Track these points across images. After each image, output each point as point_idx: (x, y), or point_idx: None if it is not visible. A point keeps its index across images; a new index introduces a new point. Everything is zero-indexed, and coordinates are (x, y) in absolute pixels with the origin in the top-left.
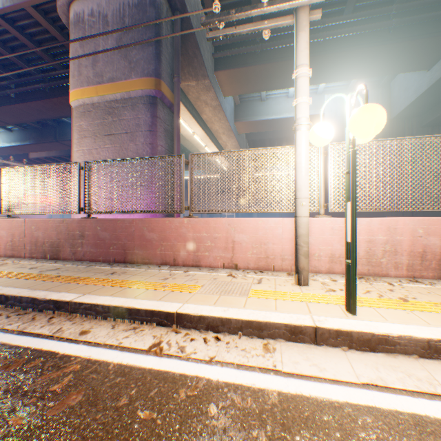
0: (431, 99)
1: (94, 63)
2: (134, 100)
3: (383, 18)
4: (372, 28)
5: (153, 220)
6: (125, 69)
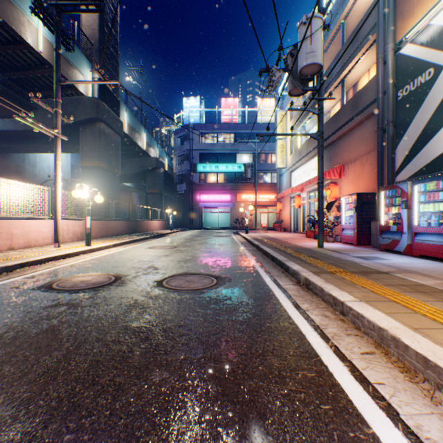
0: None
1: None
2: None
3: None
4: None
5: None
6: None
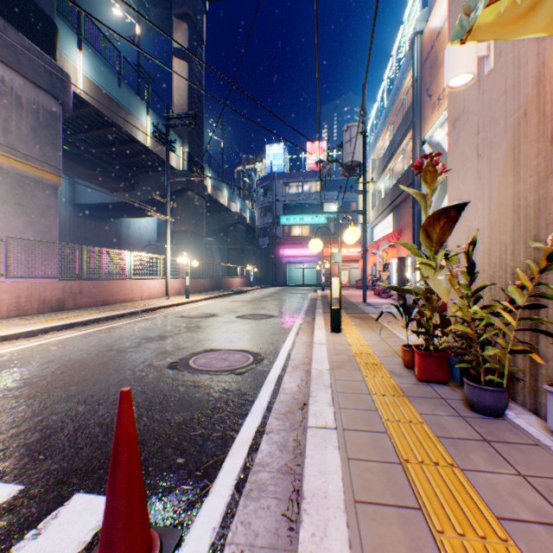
0: (107, 206)
1: (7, 131)
2: (46, 185)
3: (111, 163)
4: (110, 169)
5: (118, 281)
6: (41, 157)
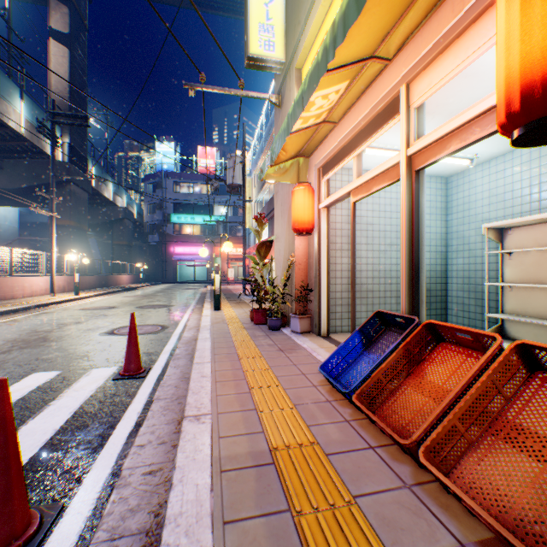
0: None
1: None
2: None
3: None
4: None
5: None
6: None
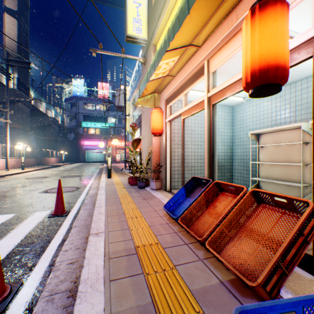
0: None
1: None
2: None
3: None
4: None
5: None
6: None
